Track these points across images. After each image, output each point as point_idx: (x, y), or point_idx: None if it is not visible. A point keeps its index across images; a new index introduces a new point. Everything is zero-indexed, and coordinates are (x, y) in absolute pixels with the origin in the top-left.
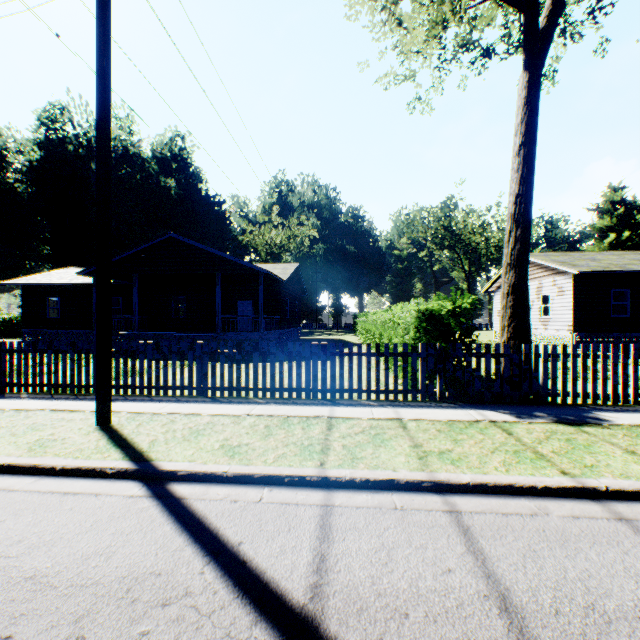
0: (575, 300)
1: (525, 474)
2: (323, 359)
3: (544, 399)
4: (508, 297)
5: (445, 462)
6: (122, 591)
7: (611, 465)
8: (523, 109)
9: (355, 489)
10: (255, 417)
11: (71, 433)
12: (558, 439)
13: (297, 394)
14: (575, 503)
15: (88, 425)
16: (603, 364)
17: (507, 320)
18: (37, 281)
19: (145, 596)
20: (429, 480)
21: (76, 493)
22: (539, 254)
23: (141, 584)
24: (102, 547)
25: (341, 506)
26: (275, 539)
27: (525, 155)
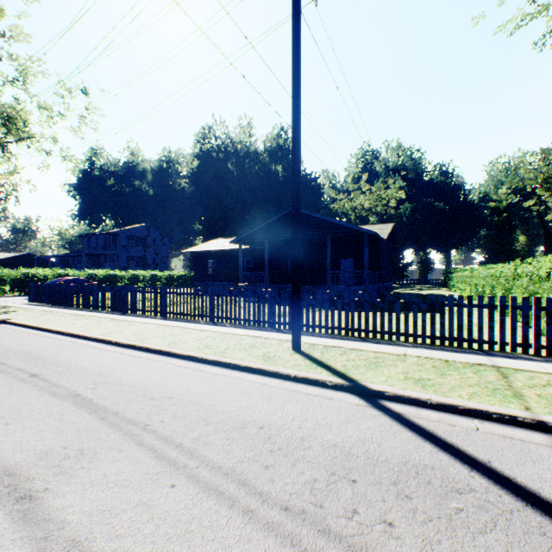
0: None
1: None
2: (468, 310)
3: None
4: None
5: None
6: (411, 472)
7: None
8: None
9: None
10: (414, 357)
11: (280, 353)
12: None
13: (439, 341)
14: None
15: (286, 349)
16: None
17: None
18: (202, 249)
19: (434, 481)
20: None
21: (315, 395)
22: None
23: (423, 471)
24: (367, 436)
25: None
26: (524, 466)
27: None
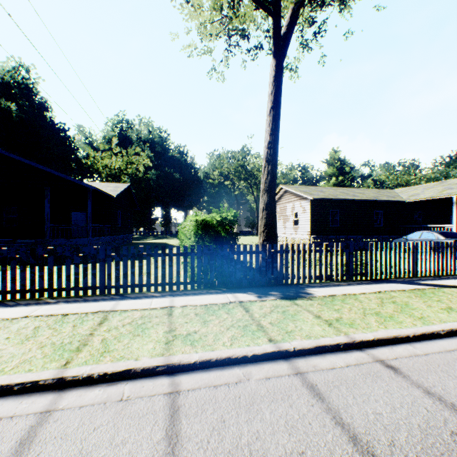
0: (311, 216)
1: (243, 346)
2: (117, 260)
3: (280, 281)
4: (263, 212)
5: (186, 344)
6: None
7: (303, 329)
8: (273, 84)
9: (92, 385)
10: (31, 319)
11: None
12: (278, 312)
13: (92, 291)
14: (272, 365)
15: None
16: (314, 256)
17: (263, 228)
18: None
19: None
20: (163, 364)
21: None
22: (293, 186)
23: None
24: None
25: (64, 409)
26: None
27: (274, 116)
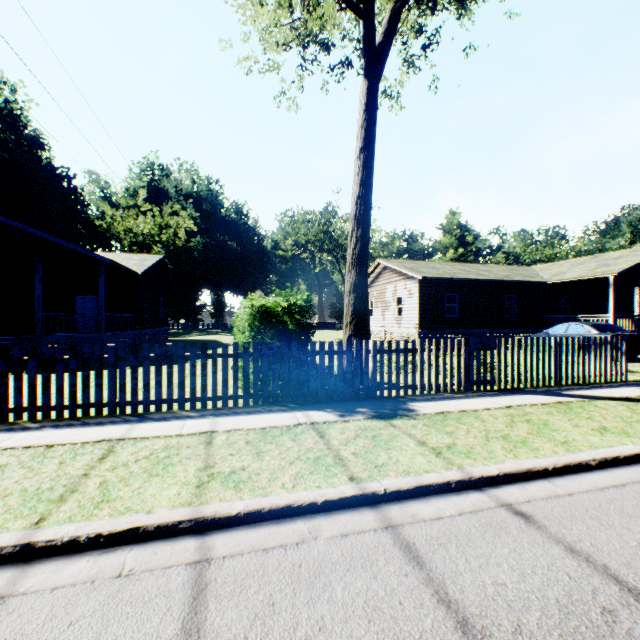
0: (420, 302)
1: (312, 488)
2: (134, 364)
3: (373, 393)
4: (351, 295)
5: (228, 486)
6: None
7: (400, 461)
8: (364, 115)
9: (77, 553)
10: None
11: None
12: (366, 437)
13: (97, 411)
14: (353, 515)
15: None
16: (421, 357)
17: (350, 318)
18: None
19: None
20: (190, 519)
21: None
22: (395, 261)
23: None
24: None
25: (26, 593)
26: None
27: (365, 159)
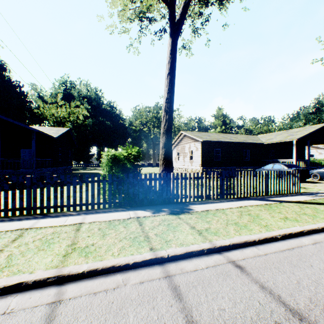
0: (202, 153)
1: (128, 255)
2: (41, 187)
3: (173, 200)
4: (163, 149)
5: (81, 255)
6: None
7: (179, 238)
8: (169, 56)
9: None
10: None
11: None
12: (164, 224)
13: (20, 212)
14: (149, 270)
15: None
16: (197, 181)
17: (162, 161)
18: None
19: None
20: (54, 276)
21: None
22: (190, 132)
23: None
24: None
25: None
26: None
27: (170, 79)
